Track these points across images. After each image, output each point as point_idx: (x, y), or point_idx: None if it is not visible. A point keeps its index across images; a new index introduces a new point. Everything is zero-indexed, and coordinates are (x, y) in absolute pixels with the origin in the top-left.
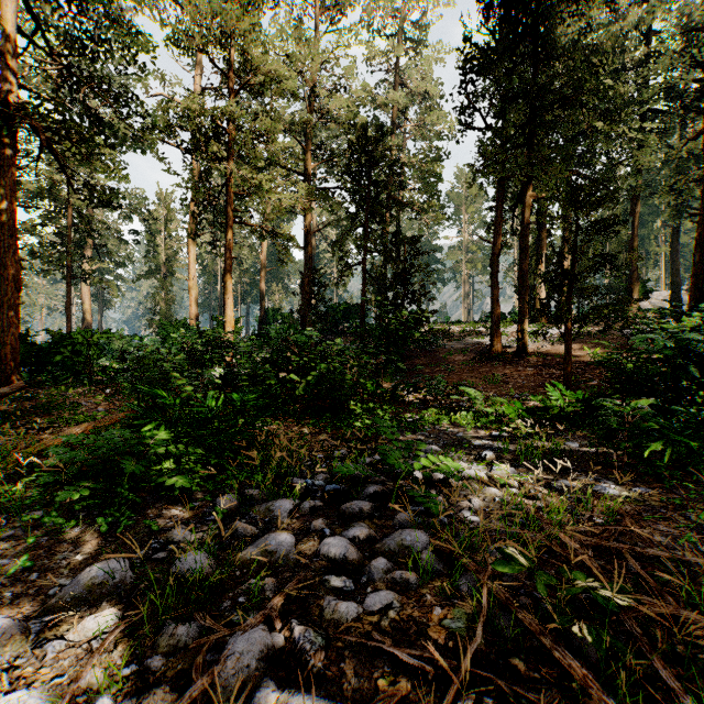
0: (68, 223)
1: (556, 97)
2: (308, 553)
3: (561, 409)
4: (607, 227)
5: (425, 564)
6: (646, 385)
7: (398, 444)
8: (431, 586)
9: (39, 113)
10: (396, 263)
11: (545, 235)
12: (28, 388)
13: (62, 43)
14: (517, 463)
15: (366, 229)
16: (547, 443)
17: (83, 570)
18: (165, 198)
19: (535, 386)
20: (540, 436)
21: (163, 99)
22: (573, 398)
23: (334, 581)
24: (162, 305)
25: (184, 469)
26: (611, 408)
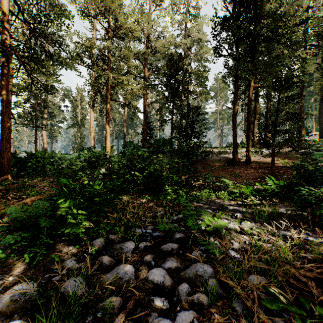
0: (36, 102)
1: (265, 37)
2: (141, 278)
3: (272, 190)
4: (293, 99)
5: (211, 289)
6: (320, 178)
7: (192, 212)
8: (217, 306)
9: (17, 48)
10: (187, 119)
11: (258, 106)
12: (14, 178)
13: (30, 16)
14: (254, 220)
15: (173, 103)
16: (267, 208)
17: (11, 288)
18: (80, 91)
19: (255, 178)
20: (263, 204)
21: (76, 41)
22: (278, 185)
23: (157, 300)
24: (79, 140)
25: (78, 222)
26: (309, 192)
